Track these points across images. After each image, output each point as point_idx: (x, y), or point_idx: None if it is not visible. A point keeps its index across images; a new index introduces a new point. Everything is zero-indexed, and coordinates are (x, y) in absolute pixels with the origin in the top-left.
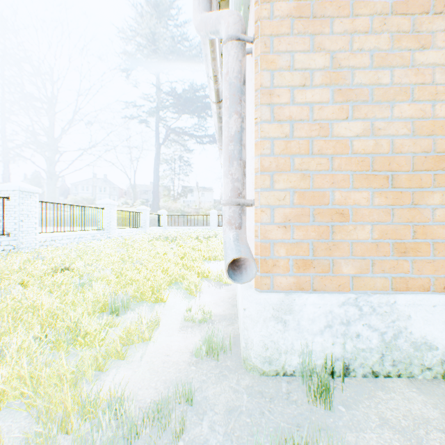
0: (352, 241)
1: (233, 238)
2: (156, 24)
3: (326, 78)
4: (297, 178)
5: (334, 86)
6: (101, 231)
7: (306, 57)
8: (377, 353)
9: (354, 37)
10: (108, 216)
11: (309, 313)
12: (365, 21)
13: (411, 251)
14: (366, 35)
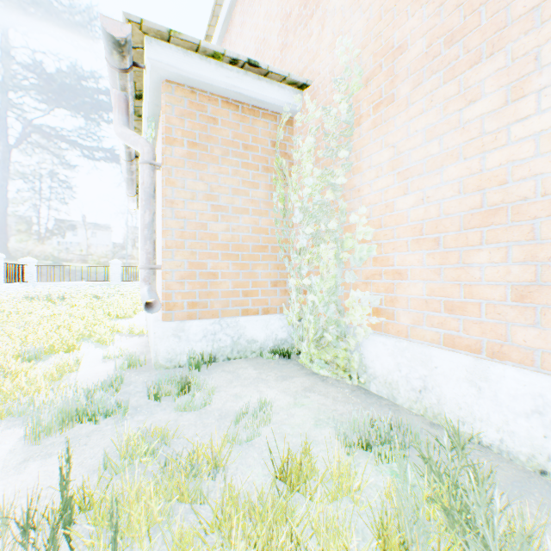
0: (221, 290)
1: (148, 290)
2: None
3: (206, 197)
4: (189, 254)
5: (211, 202)
6: None
7: (194, 183)
8: (230, 348)
9: (222, 177)
10: None
11: (194, 331)
12: (227, 169)
13: (250, 294)
14: (227, 177)
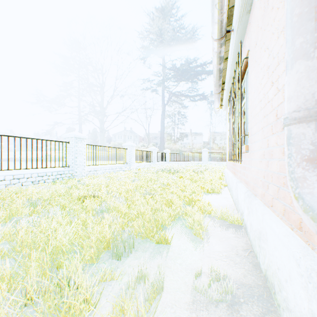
0: None
1: None
2: (162, 20)
3: None
4: None
5: None
6: (125, 164)
7: None
8: None
9: None
10: (129, 154)
11: None
12: None
13: None
14: None
